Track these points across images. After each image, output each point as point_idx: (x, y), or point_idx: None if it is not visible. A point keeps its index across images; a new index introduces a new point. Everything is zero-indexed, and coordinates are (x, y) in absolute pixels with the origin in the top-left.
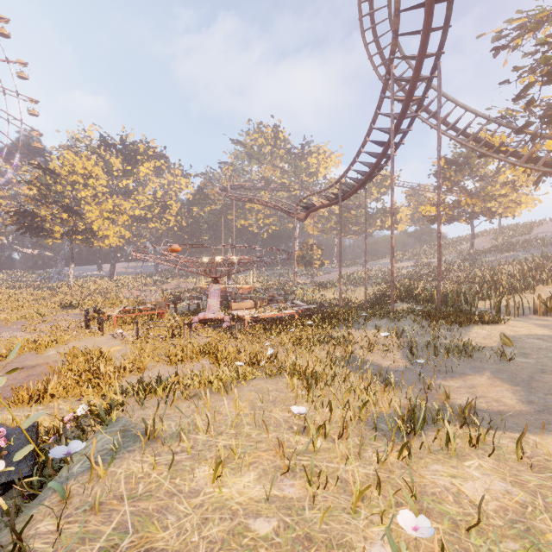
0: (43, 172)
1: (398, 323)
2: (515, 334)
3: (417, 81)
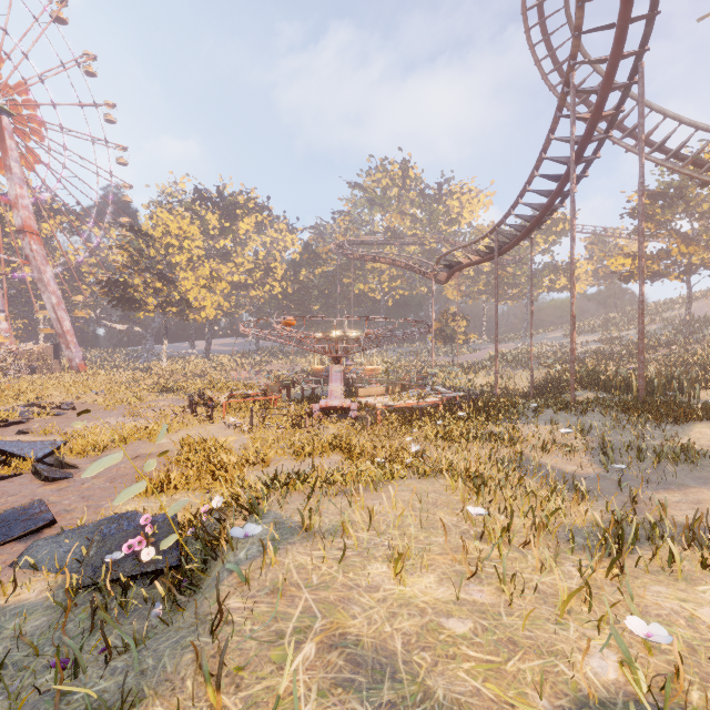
0: (135, 235)
1: (581, 417)
2: None
3: (609, 91)
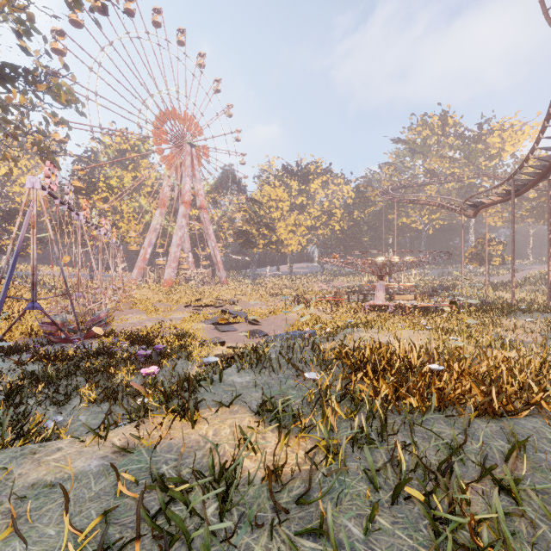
0: (252, 203)
1: None
2: None
3: None
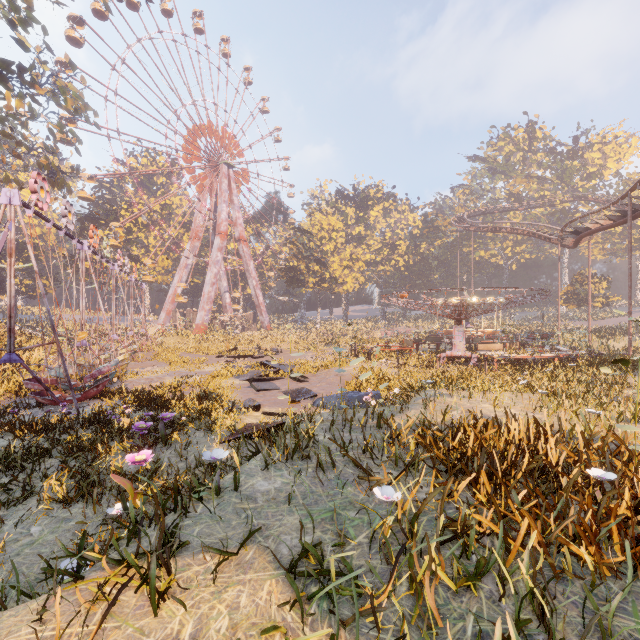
0: (301, 234)
1: None
2: None
3: None
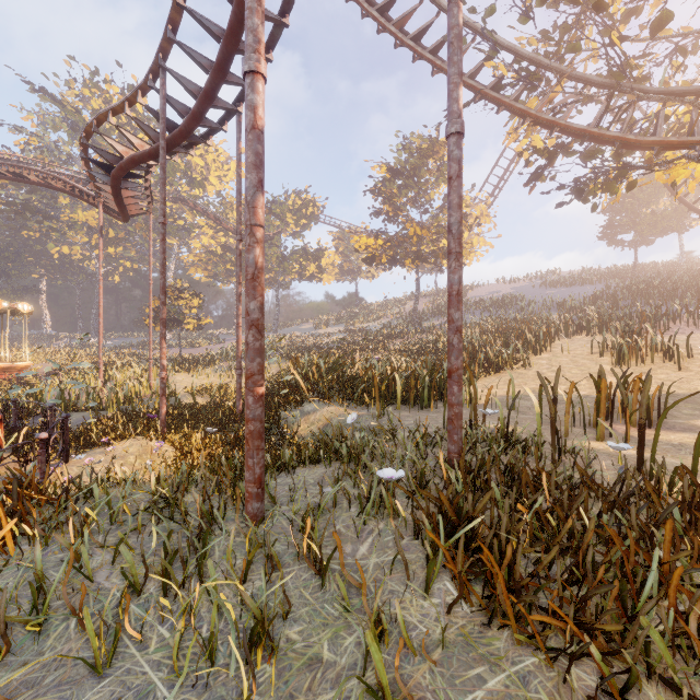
0: None
1: None
2: None
3: None
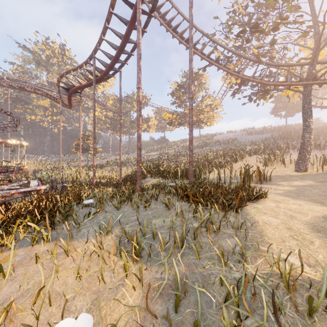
0: None
1: (145, 210)
2: (310, 218)
3: None
